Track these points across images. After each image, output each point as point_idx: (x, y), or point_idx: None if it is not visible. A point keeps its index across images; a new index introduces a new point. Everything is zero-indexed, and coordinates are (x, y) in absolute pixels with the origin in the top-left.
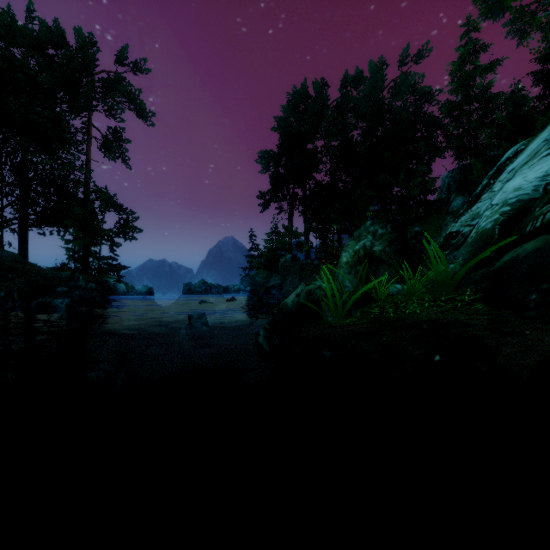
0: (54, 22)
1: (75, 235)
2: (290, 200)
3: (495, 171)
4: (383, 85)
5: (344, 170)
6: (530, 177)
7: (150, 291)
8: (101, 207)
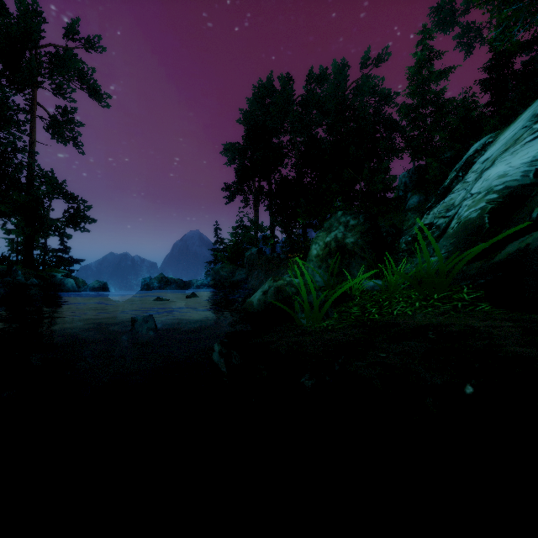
0: None
1: (17, 224)
2: (256, 193)
3: (463, 163)
4: (346, 86)
5: (309, 165)
6: (516, 163)
7: (104, 287)
8: (46, 194)
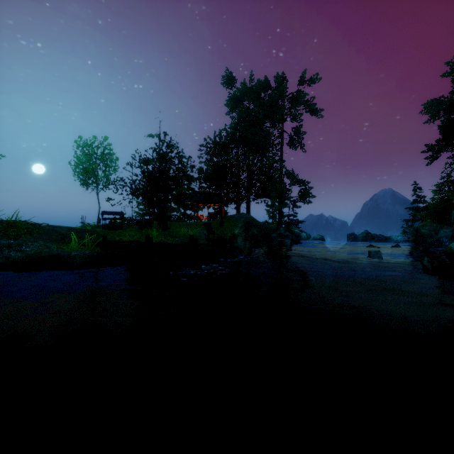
0: (264, 77)
1: (273, 202)
2: None
3: None
4: None
5: None
6: None
7: (322, 238)
8: (290, 183)
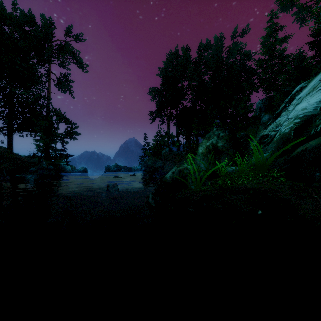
0: (28, 11)
1: (41, 136)
2: (168, 116)
3: (289, 99)
4: (222, 49)
5: (199, 99)
6: (312, 102)
7: (85, 170)
8: (56, 120)
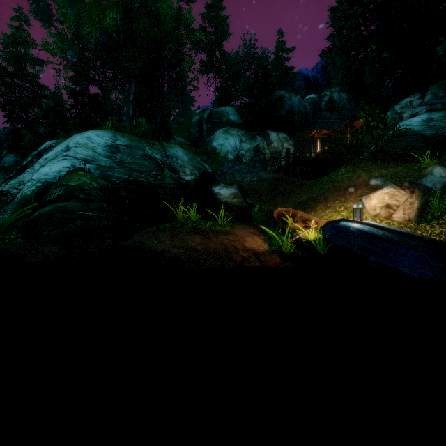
0: None
1: None
2: None
3: (37, 154)
4: None
5: None
6: (53, 169)
7: None
8: None
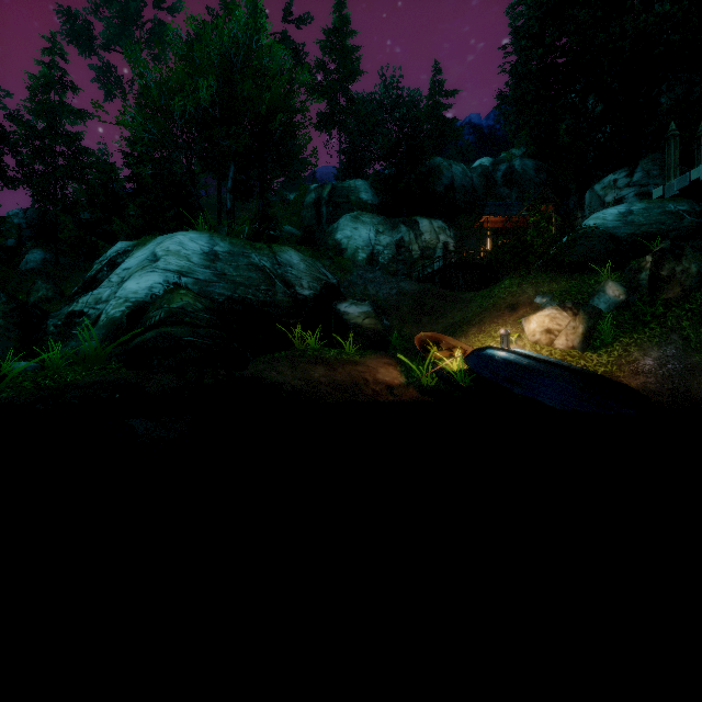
0: None
1: None
2: None
3: (109, 261)
4: None
5: None
6: (143, 285)
7: None
8: None
